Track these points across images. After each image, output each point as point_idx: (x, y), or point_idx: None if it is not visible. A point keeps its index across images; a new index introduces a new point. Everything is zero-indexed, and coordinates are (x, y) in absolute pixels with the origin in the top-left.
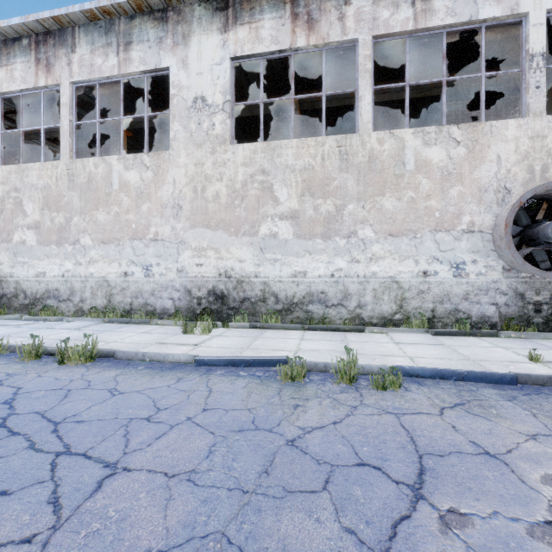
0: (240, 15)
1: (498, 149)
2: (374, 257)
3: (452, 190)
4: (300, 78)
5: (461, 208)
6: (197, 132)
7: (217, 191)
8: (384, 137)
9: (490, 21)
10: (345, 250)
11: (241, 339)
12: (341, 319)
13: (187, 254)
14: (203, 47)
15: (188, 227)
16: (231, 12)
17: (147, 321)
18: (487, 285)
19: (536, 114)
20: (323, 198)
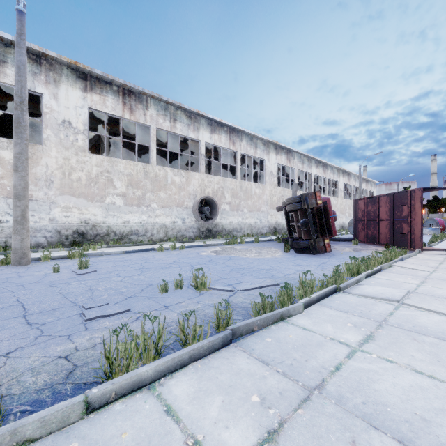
0: (94, 87)
1: (194, 181)
2: (157, 215)
3: (182, 193)
4: None
5: (184, 199)
6: (65, 140)
7: (80, 177)
8: (161, 169)
9: (192, 138)
10: (146, 212)
11: (116, 250)
12: (145, 241)
13: (58, 210)
14: (70, 93)
15: (58, 194)
16: (89, 83)
17: (35, 250)
18: (191, 226)
19: (203, 173)
20: (137, 189)
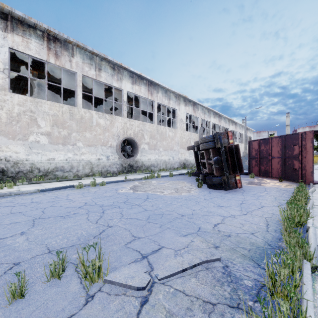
0: (16, 29)
1: (117, 124)
2: (83, 153)
3: (106, 133)
4: None
5: (108, 139)
6: None
7: None
8: (86, 111)
9: (115, 87)
10: (72, 150)
11: (36, 187)
12: (70, 176)
13: None
14: None
15: None
16: (10, 24)
17: None
18: (115, 162)
19: (125, 117)
20: (62, 129)
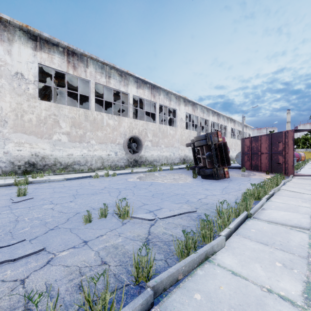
0: (43, 47)
1: (124, 124)
2: (95, 149)
3: (115, 132)
4: None
5: (117, 137)
6: (18, 88)
7: (31, 118)
8: (98, 114)
9: (122, 91)
10: (86, 147)
11: (60, 177)
12: (85, 169)
13: (11, 145)
14: (22, 51)
15: (12, 132)
16: (39, 44)
17: None
18: (122, 157)
19: (131, 118)
20: (79, 129)
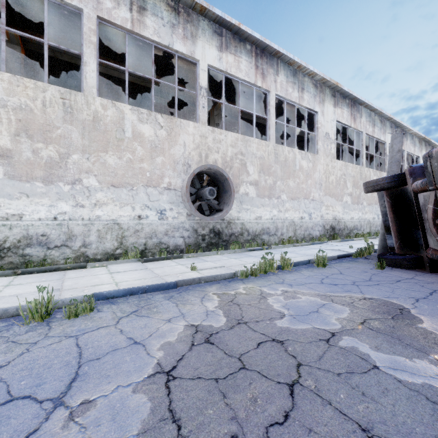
0: None
1: (184, 138)
2: (99, 203)
3: (158, 158)
4: (25, 15)
5: (163, 172)
6: None
7: None
8: (107, 104)
9: (180, 53)
10: (69, 195)
11: None
12: (66, 259)
13: None
14: None
15: None
16: None
17: None
18: (179, 224)
19: (203, 123)
20: (44, 143)
